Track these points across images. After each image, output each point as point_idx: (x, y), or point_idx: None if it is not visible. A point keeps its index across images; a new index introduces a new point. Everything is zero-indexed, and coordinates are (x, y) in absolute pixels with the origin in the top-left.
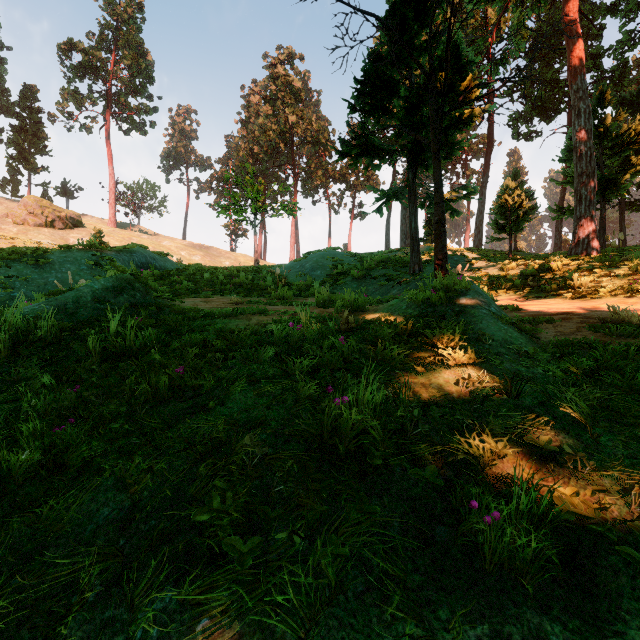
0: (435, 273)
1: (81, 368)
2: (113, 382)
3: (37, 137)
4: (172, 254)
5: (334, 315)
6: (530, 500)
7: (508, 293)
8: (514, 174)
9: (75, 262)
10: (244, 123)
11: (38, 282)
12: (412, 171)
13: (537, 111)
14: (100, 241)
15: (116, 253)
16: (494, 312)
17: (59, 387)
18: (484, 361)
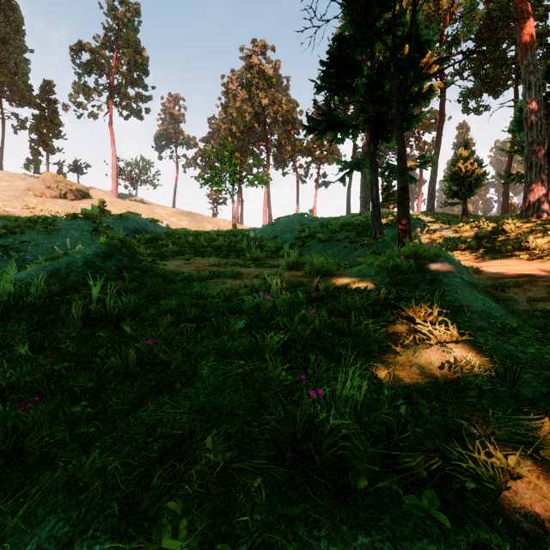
0: (398, 237)
1: (63, 333)
2: (89, 350)
3: (54, 124)
4: (163, 220)
5: (303, 279)
6: None
7: (464, 254)
8: (465, 145)
9: (78, 228)
10: (224, 107)
11: (47, 246)
12: (373, 143)
13: (486, 87)
14: (103, 210)
15: (114, 220)
16: (466, 280)
17: (40, 354)
18: (466, 337)
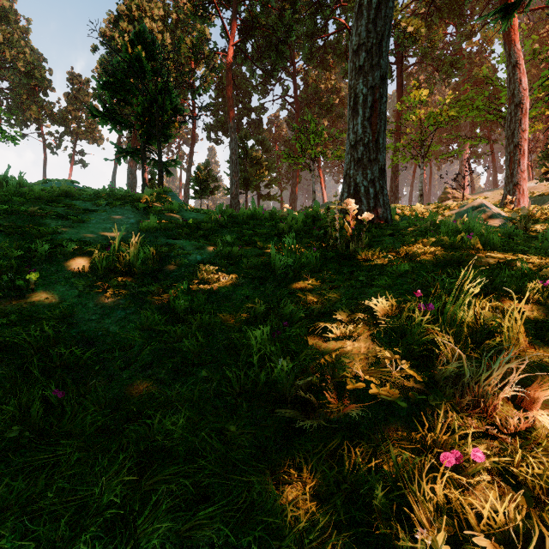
0: None
1: None
2: None
3: None
4: None
5: None
6: (176, 205)
7: None
8: (207, 163)
9: None
10: None
11: None
12: (144, 142)
13: (220, 128)
14: None
15: None
16: (179, 200)
17: None
18: None
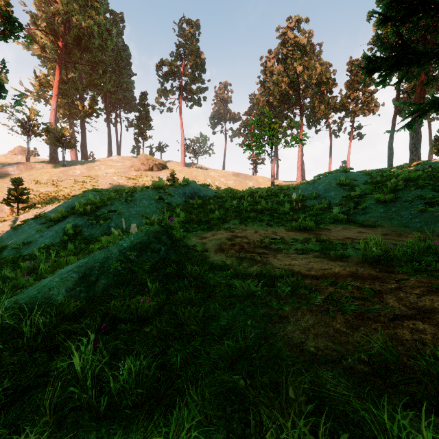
0: None
1: None
2: None
3: (147, 120)
4: (215, 181)
5: None
6: None
7: None
8: None
9: (148, 198)
10: (262, 83)
11: (125, 215)
12: None
13: None
14: (173, 177)
15: (175, 188)
16: None
17: None
18: None
